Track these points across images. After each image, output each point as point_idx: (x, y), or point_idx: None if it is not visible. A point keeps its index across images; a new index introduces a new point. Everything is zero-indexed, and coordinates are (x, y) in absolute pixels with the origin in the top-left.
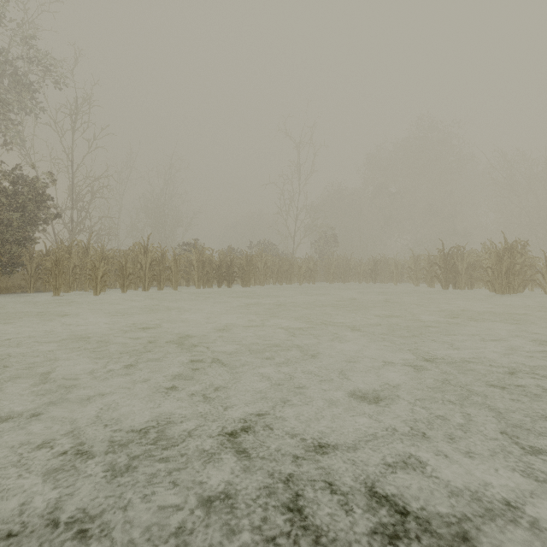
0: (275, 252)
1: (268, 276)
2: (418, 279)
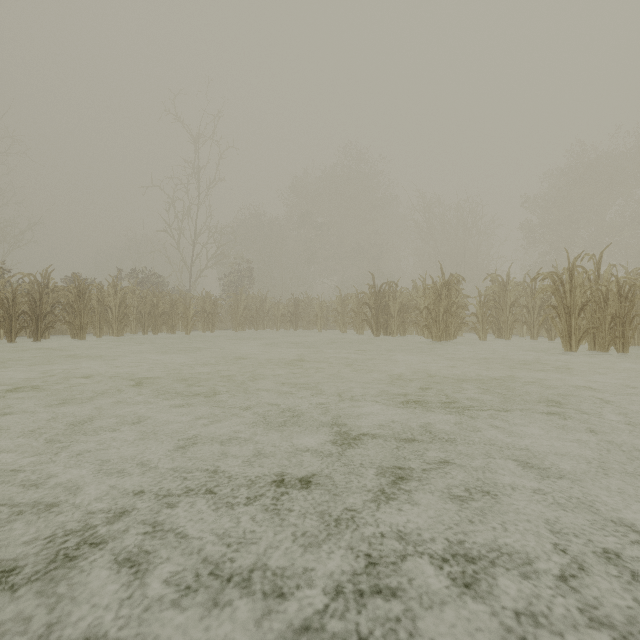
0: (160, 287)
1: (130, 320)
2: (345, 325)
